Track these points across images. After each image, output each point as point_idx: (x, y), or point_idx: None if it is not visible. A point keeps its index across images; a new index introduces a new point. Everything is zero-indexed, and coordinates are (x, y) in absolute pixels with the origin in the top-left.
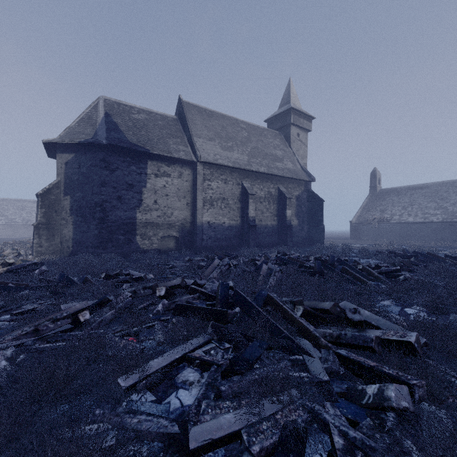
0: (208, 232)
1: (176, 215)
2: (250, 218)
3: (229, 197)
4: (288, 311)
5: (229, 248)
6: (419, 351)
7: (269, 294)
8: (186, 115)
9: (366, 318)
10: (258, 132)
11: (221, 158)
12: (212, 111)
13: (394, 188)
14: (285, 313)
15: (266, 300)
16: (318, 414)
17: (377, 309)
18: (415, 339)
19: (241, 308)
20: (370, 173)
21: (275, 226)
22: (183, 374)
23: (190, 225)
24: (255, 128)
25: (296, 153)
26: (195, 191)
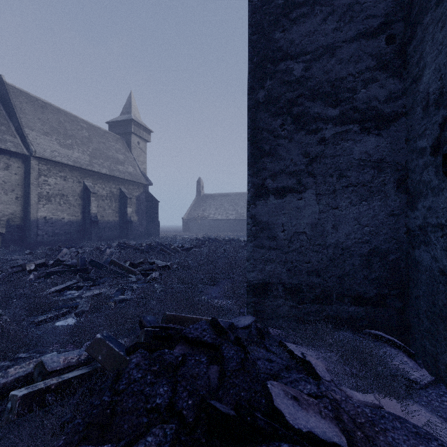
0: (44, 227)
1: (2, 209)
2: (92, 215)
3: (69, 194)
4: (122, 264)
5: (69, 242)
6: (171, 268)
7: (112, 259)
8: (13, 101)
9: (159, 263)
10: (100, 134)
11: (60, 155)
12: (46, 102)
13: (211, 194)
14: (121, 266)
15: (110, 262)
16: (130, 286)
17: None
18: (170, 264)
19: (96, 267)
20: (197, 181)
21: (117, 222)
22: (68, 292)
23: (20, 220)
24: (96, 129)
25: (137, 159)
26: (27, 185)
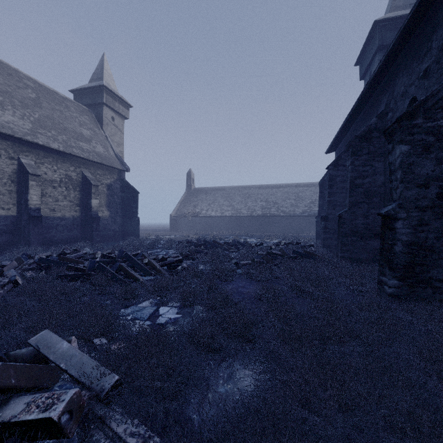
0: None
1: None
2: (31, 207)
3: None
4: None
5: None
6: (69, 428)
7: None
8: None
9: (57, 358)
10: (56, 99)
11: None
12: None
13: (204, 188)
14: None
15: None
16: None
17: (127, 317)
18: (66, 407)
19: None
20: (187, 173)
21: (78, 218)
22: None
23: None
24: (51, 92)
25: (110, 138)
26: None
